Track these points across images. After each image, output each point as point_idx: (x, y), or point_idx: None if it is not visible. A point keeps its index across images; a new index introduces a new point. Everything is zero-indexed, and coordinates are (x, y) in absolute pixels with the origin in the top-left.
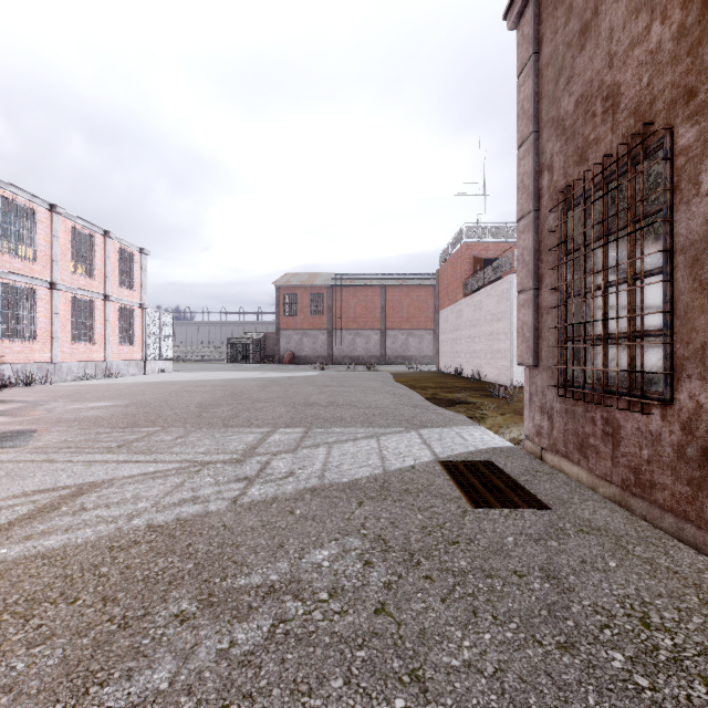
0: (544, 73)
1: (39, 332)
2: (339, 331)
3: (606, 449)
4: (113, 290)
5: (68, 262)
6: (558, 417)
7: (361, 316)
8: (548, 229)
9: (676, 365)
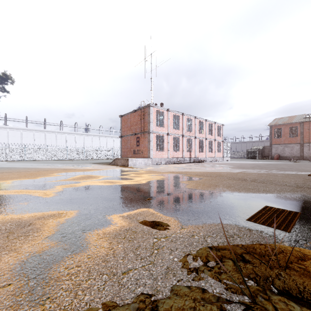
0: None
1: (203, 150)
2: (307, 144)
3: None
4: (216, 137)
5: (208, 132)
6: None
7: None
8: None
9: None
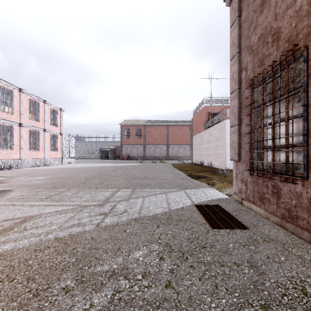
0: (243, 25)
1: (14, 145)
2: (148, 145)
3: (274, 200)
4: (48, 127)
5: (27, 114)
6: (249, 184)
7: (158, 139)
8: (245, 97)
9: (309, 160)
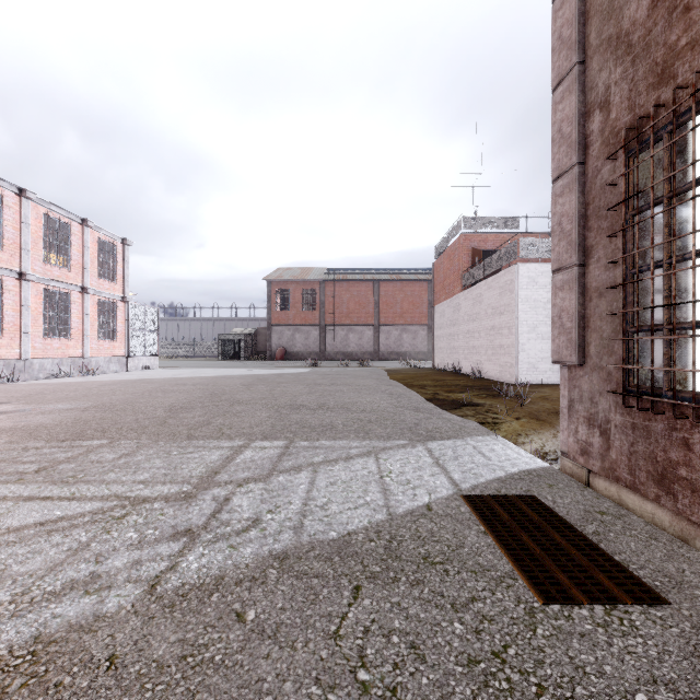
0: None
1: (6, 326)
2: (331, 326)
3: None
4: (92, 282)
5: (39, 251)
6: (618, 433)
7: (354, 312)
8: (600, 186)
9: None
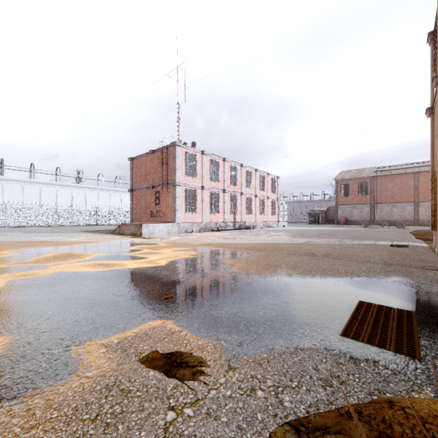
0: (434, 138)
1: (252, 211)
2: (379, 204)
3: (436, 241)
4: (269, 194)
5: (258, 187)
6: (434, 236)
7: (397, 194)
8: None
9: None
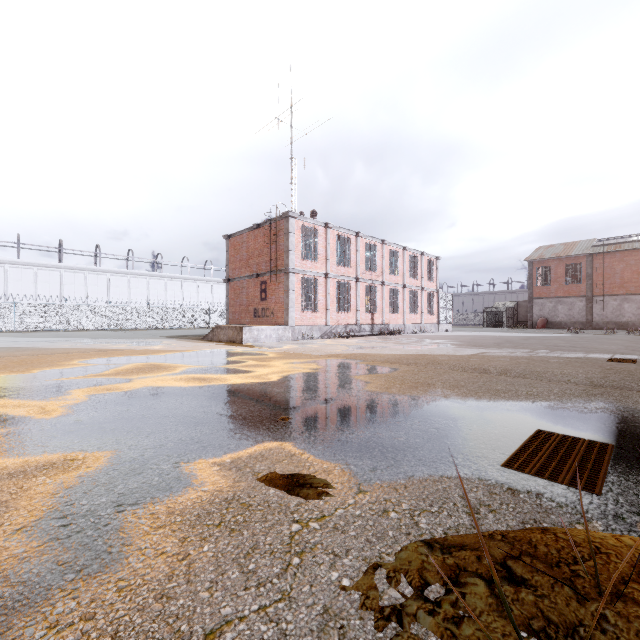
0: None
1: (399, 309)
2: (600, 297)
3: None
4: (424, 284)
5: (408, 273)
6: None
7: (630, 281)
8: None
9: None
